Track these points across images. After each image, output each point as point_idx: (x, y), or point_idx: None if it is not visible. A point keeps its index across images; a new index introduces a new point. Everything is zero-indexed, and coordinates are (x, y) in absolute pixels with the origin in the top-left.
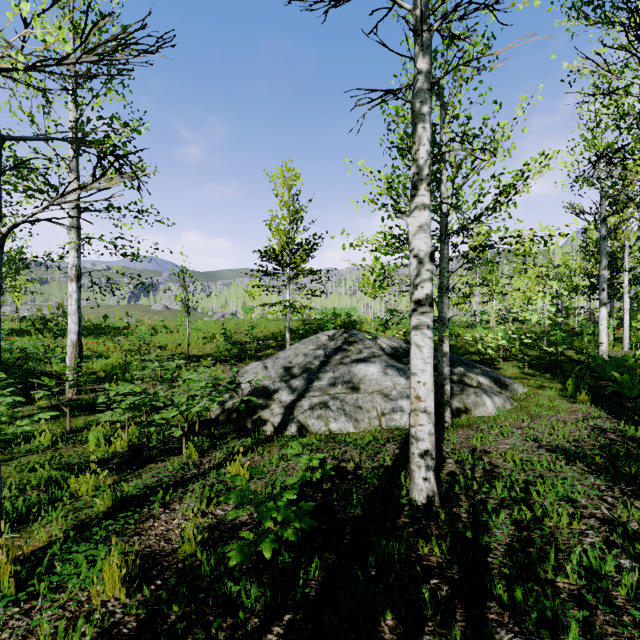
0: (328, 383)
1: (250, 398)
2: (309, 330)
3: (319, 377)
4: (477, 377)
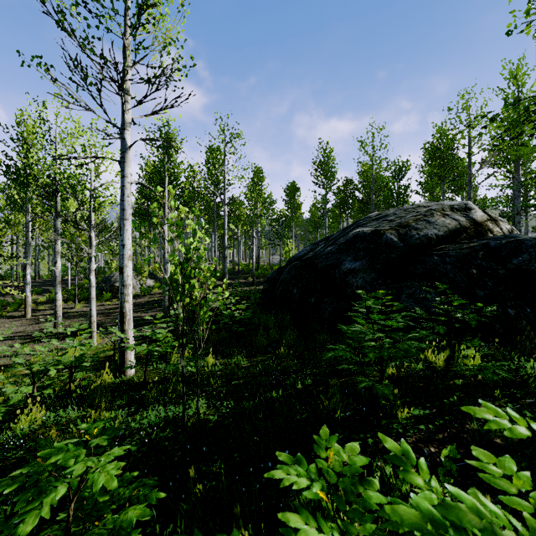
0: None
1: None
2: None
3: None
4: None
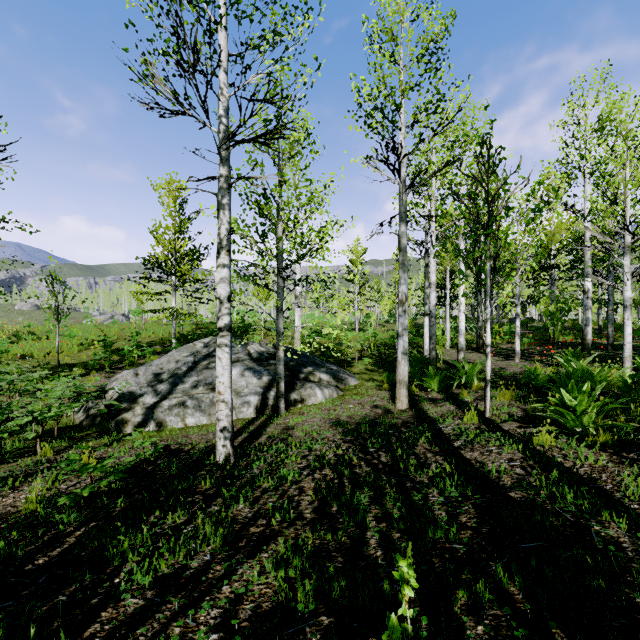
0: (191, 386)
1: (111, 402)
2: (201, 335)
3: (184, 381)
4: (320, 374)
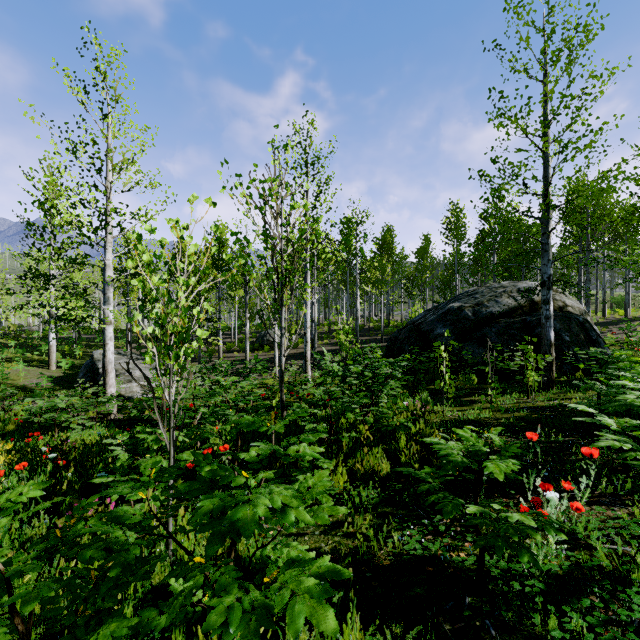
0: None
1: None
2: None
3: None
4: None
